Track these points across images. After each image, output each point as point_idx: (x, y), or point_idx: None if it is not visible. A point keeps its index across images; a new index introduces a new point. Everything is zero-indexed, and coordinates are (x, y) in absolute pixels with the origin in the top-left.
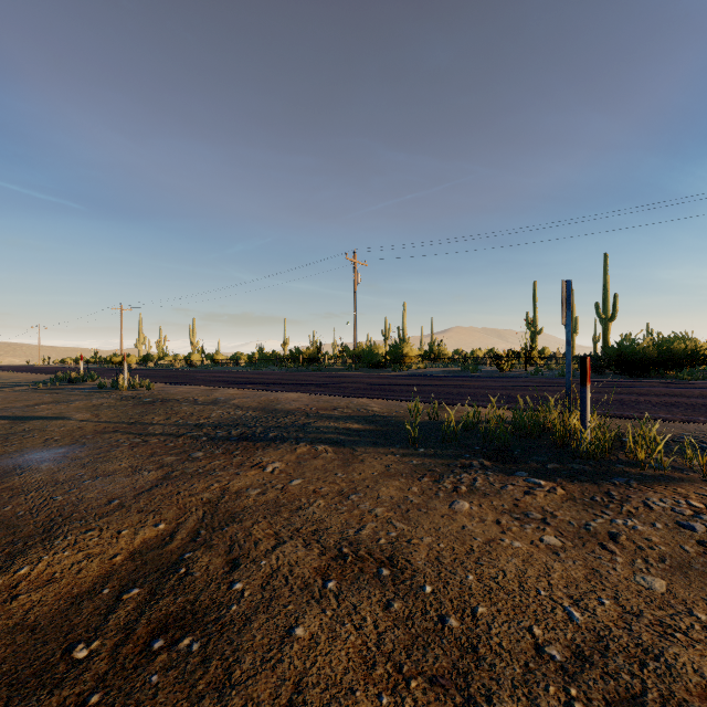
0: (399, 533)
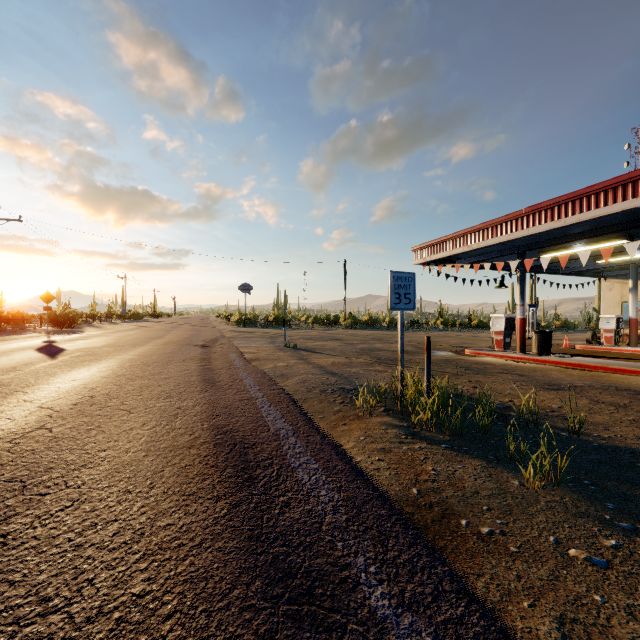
0: (595, 405)
